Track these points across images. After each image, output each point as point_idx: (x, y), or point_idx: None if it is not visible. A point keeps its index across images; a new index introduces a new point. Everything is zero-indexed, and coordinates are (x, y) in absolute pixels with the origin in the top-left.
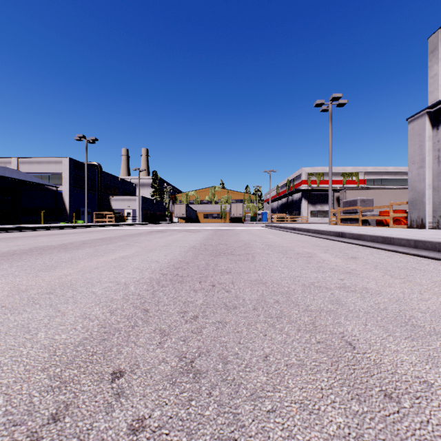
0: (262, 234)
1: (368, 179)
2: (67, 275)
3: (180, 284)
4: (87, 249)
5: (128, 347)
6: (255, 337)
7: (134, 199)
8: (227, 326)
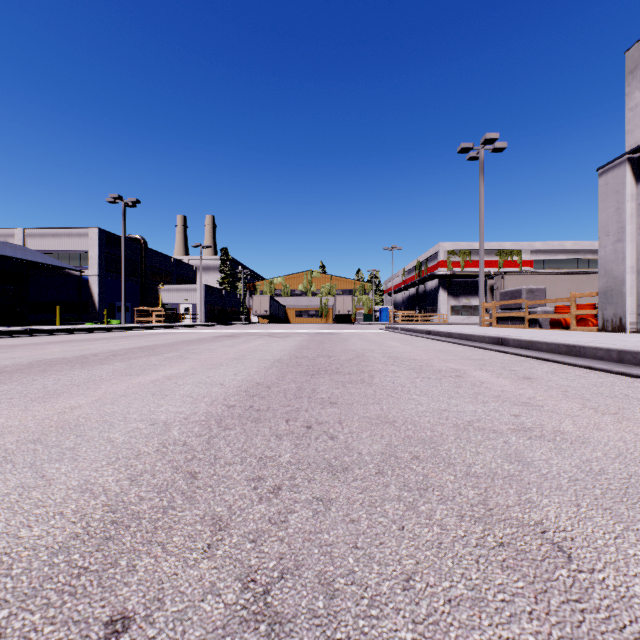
0: (382, 341)
1: (536, 260)
2: (75, 408)
3: (255, 424)
4: (117, 363)
5: (149, 557)
6: (383, 532)
7: (193, 289)
8: (333, 508)
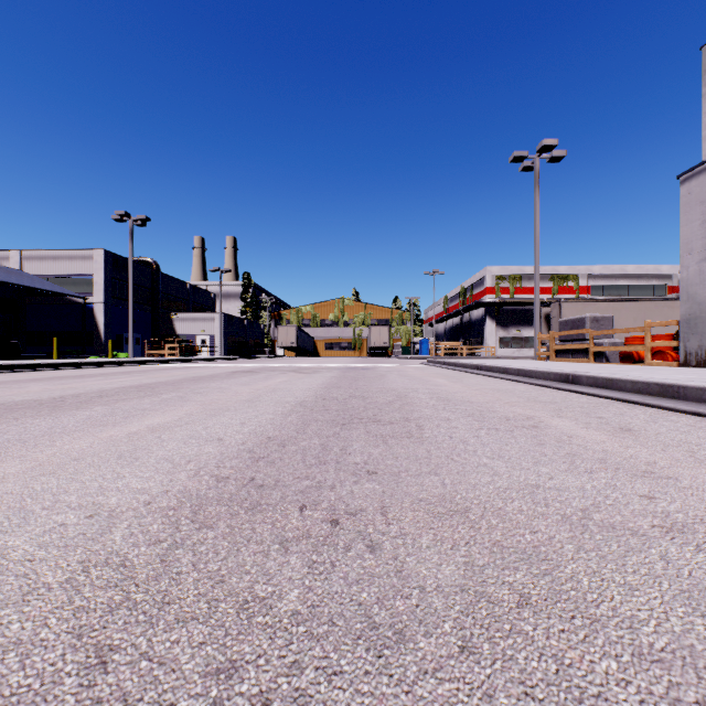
0: (425, 377)
1: (595, 286)
2: None
3: (251, 515)
4: (97, 407)
5: None
6: None
7: (211, 318)
8: None
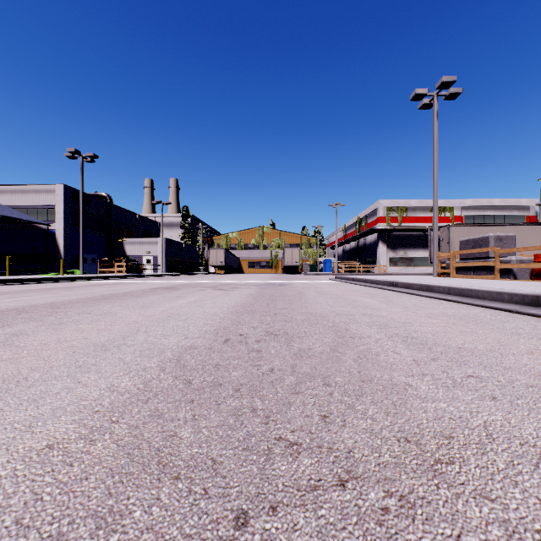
0: (346, 295)
1: (467, 216)
2: None
3: None
4: None
5: None
6: None
7: (155, 242)
8: None
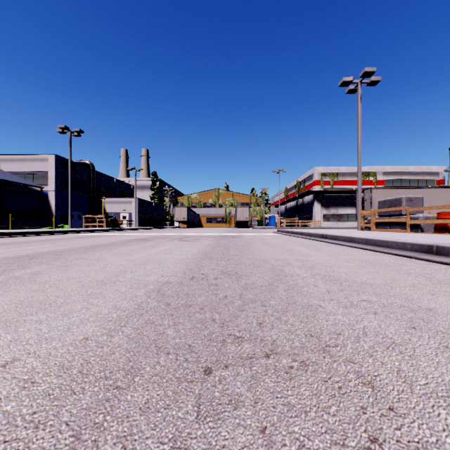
0: (285, 245)
1: (387, 180)
2: None
3: None
4: None
5: None
6: None
7: (129, 201)
8: None
